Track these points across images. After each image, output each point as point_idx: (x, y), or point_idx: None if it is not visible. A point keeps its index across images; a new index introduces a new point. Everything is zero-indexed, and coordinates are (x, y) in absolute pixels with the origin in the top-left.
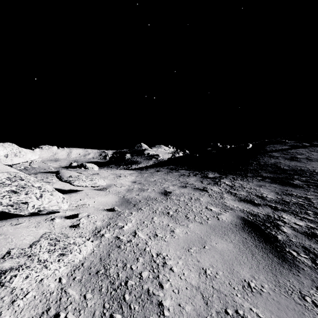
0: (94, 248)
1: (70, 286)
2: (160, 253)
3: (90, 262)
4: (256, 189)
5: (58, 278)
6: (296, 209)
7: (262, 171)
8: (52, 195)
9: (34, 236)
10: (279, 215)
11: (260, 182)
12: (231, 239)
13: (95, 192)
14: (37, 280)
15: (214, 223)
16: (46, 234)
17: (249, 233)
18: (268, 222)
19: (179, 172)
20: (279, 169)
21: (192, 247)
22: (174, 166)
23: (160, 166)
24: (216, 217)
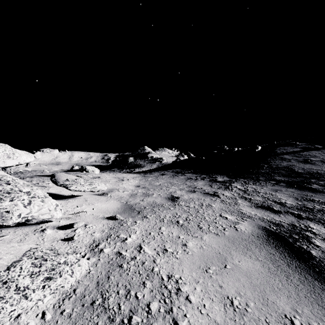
0: (90, 268)
1: (56, 324)
2: (172, 275)
3: (84, 288)
4: (272, 193)
5: (41, 313)
6: (324, 218)
7: (274, 174)
8: (43, 202)
9: (14, 254)
10: (306, 224)
11: (275, 186)
12: (257, 256)
13: (95, 197)
14: (12, 316)
15: (232, 235)
16: (31, 251)
17: (276, 247)
18: (295, 234)
19: (185, 175)
20: (293, 172)
21: (210, 267)
22: (180, 169)
23: (165, 169)
24: (234, 227)
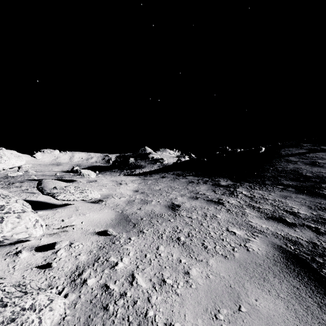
0: (66, 311)
1: None
2: (171, 324)
3: None
4: (282, 201)
5: None
6: None
7: (281, 178)
8: (19, 218)
9: None
10: None
11: (283, 191)
12: (277, 290)
13: (88, 206)
14: None
15: (244, 258)
16: None
17: (299, 276)
18: (318, 256)
19: (186, 178)
20: (301, 176)
21: (221, 309)
22: (181, 171)
23: (166, 171)
24: (244, 246)
